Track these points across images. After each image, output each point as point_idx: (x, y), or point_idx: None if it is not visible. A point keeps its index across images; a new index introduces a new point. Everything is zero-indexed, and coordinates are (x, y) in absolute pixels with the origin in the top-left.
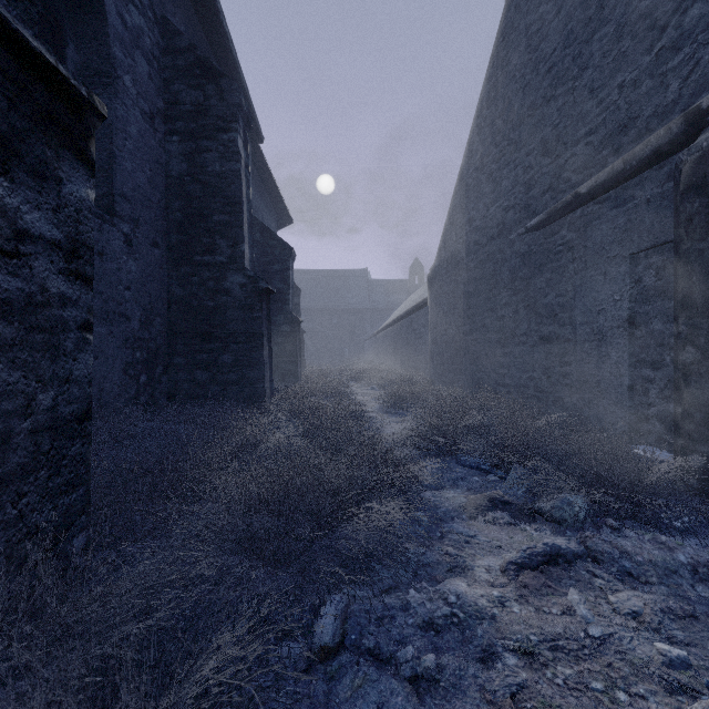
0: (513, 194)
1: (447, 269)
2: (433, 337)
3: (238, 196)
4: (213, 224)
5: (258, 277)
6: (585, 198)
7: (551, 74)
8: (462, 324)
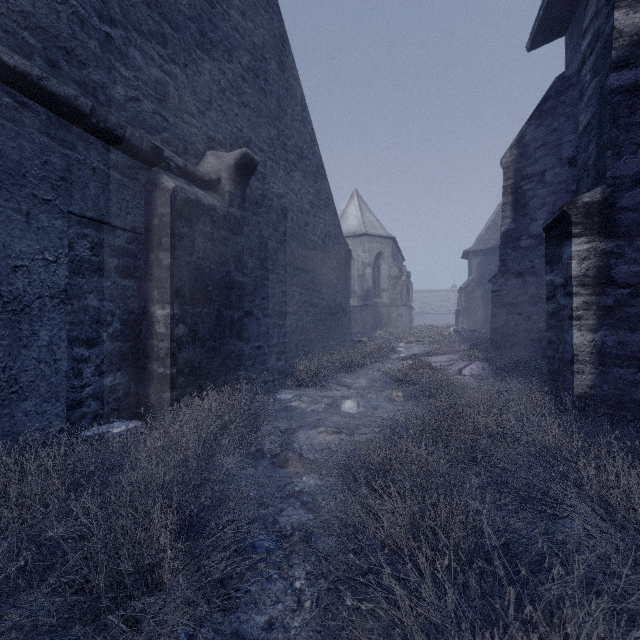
0: None
1: None
2: None
3: None
4: None
5: None
6: (1, 71)
7: None
8: None
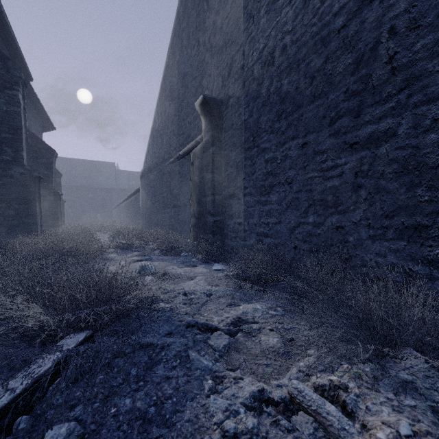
0: (166, 146)
1: (147, 173)
2: (142, 206)
3: (19, 126)
4: (1, 138)
5: (33, 170)
6: (181, 156)
7: (175, 106)
8: (152, 199)
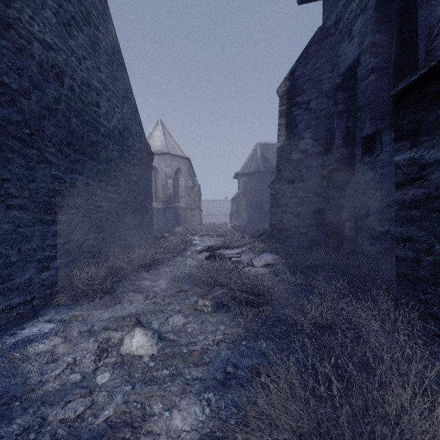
0: None
1: None
2: None
3: None
4: None
5: None
6: None
7: None
8: None
